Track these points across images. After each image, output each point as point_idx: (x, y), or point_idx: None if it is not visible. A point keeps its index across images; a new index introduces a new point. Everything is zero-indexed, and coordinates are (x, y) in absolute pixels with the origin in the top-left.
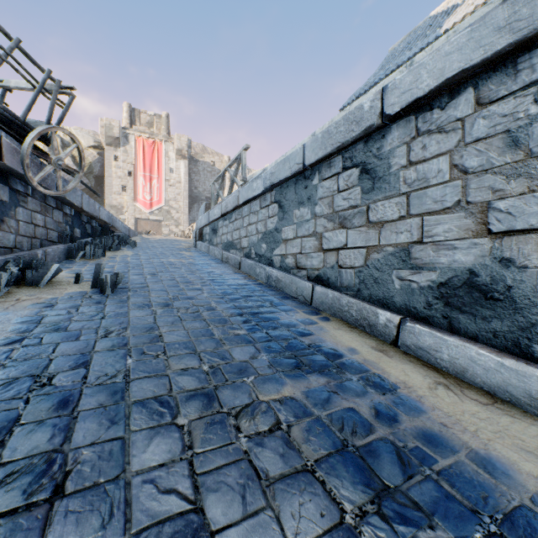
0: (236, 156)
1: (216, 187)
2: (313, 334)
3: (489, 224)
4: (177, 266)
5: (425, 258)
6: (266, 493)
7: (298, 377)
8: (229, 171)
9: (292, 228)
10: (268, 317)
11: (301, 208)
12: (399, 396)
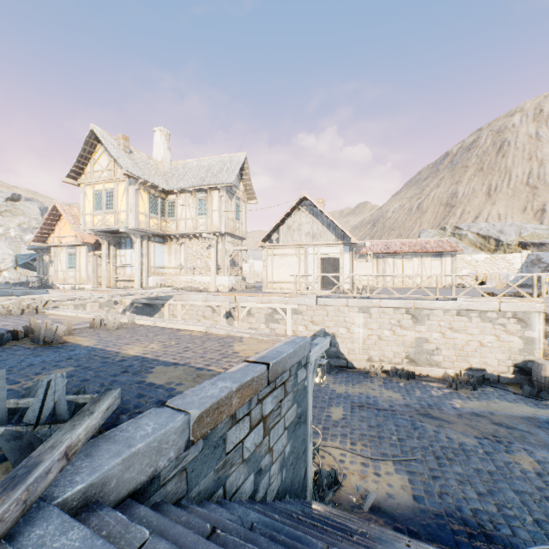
0: None
1: None
2: None
3: None
4: None
5: None
6: None
7: None
8: None
9: None
10: None
11: None
12: None
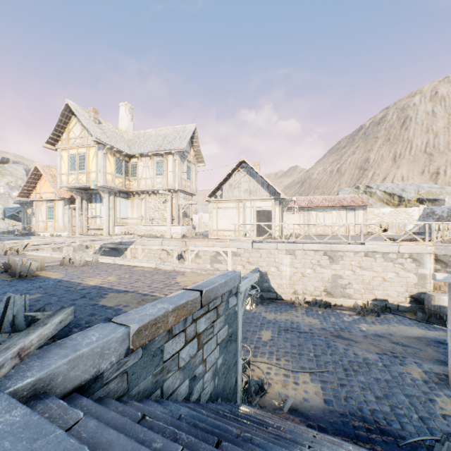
0: None
1: None
2: None
3: None
4: None
5: None
6: None
7: None
8: None
9: None
10: None
11: None
12: None
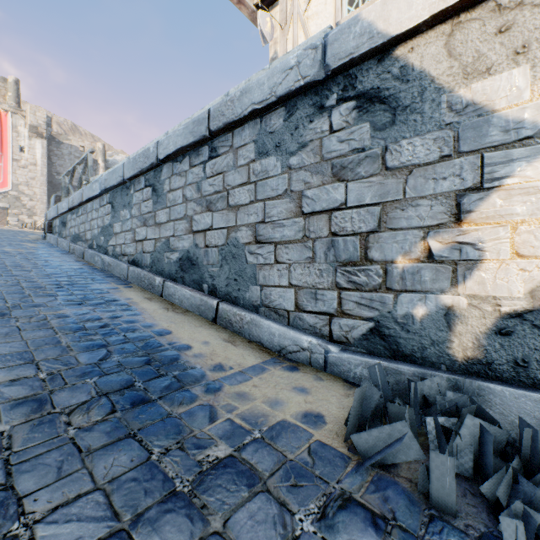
0: (84, 157)
1: (66, 181)
2: (109, 293)
3: (193, 227)
4: (12, 254)
5: (175, 245)
6: (21, 333)
7: (76, 307)
8: (78, 169)
9: (120, 224)
10: (82, 286)
11: (125, 210)
12: (133, 312)
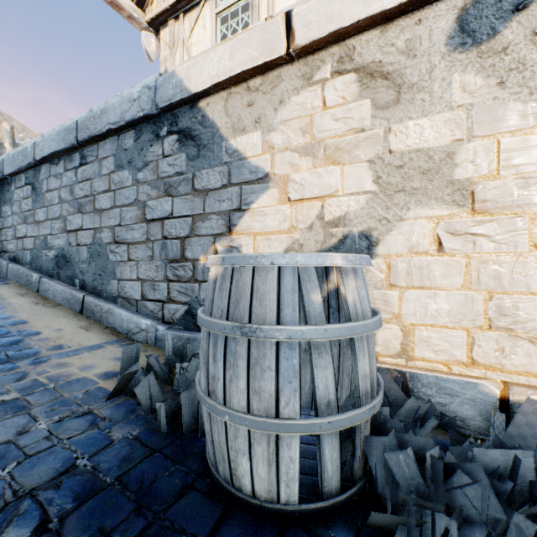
0: None
1: None
2: None
3: (67, 226)
4: None
5: (53, 243)
6: None
7: None
8: None
9: (2, 220)
10: None
11: (6, 206)
12: None
